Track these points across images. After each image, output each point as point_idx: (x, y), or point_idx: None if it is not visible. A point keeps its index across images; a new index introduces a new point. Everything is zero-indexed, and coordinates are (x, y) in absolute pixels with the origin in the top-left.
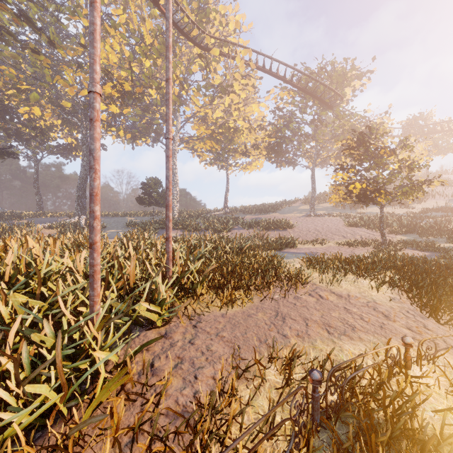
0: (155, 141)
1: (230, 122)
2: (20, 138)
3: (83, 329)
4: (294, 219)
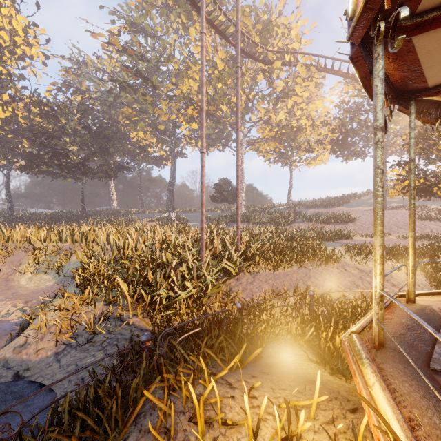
0: (225, 147)
1: (292, 122)
2: (131, 155)
3: (200, 267)
4: (360, 213)
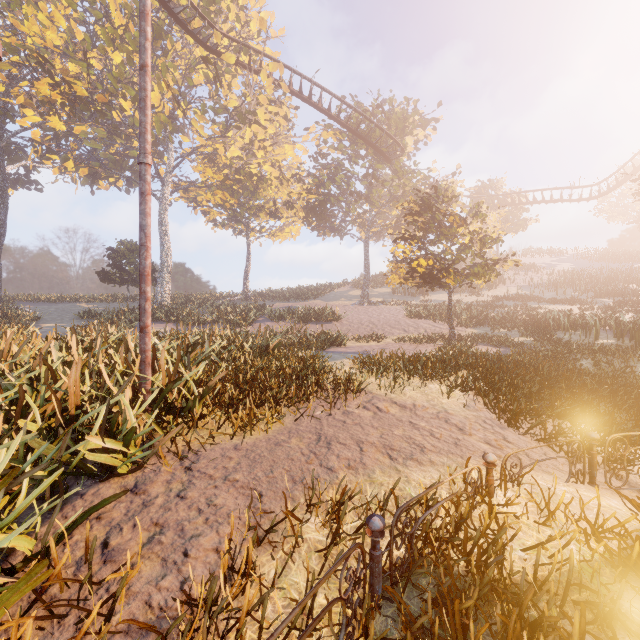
0: (131, 183)
1: (252, 165)
2: None
3: None
4: (342, 308)
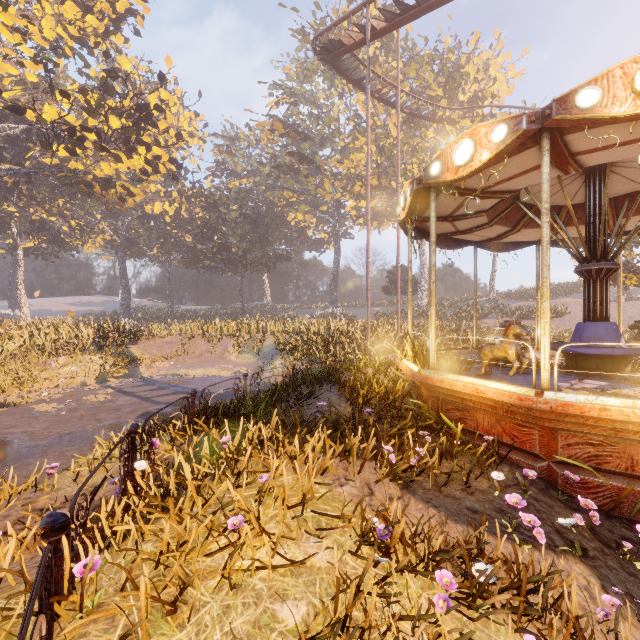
0: None
1: None
2: (287, 241)
3: (366, 344)
4: None
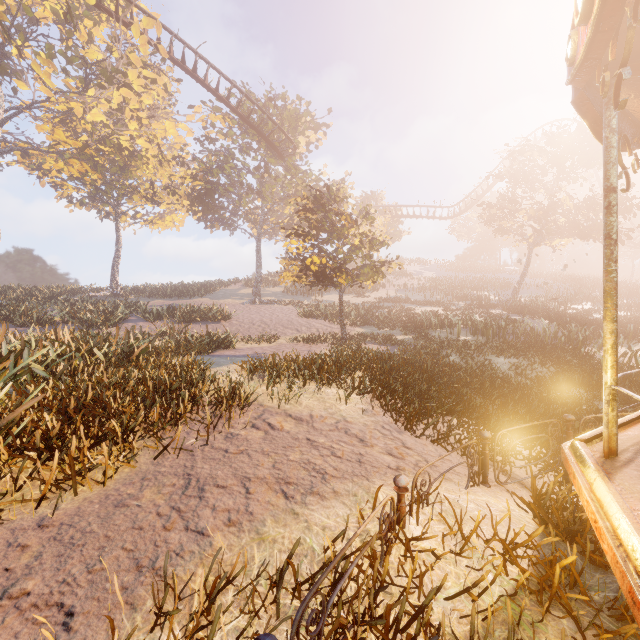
0: None
1: (122, 137)
2: None
3: None
4: (233, 307)
